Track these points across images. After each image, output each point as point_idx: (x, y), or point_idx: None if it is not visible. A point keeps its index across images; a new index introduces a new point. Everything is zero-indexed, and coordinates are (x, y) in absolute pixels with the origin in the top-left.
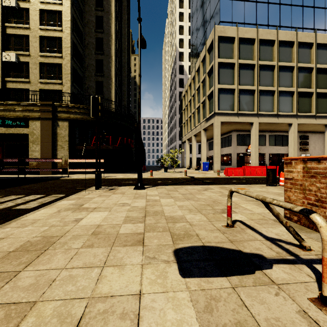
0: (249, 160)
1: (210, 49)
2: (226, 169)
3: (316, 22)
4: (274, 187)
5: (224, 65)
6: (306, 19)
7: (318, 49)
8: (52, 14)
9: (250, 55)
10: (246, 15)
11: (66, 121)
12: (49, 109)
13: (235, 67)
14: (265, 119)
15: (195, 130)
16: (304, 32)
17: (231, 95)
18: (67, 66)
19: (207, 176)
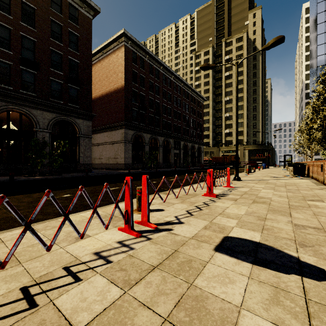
0: None
1: None
2: None
3: None
4: None
5: None
6: None
7: None
8: (239, 114)
9: None
10: None
11: (247, 150)
12: (242, 147)
13: None
14: None
15: None
16: None
17: None
18: (245, 131)
19: None
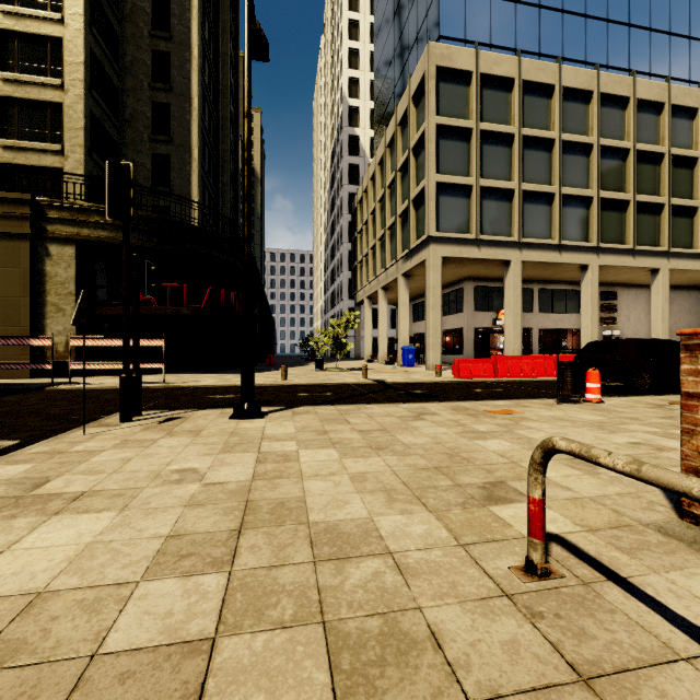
0: (497, 343)
1: (419, 96)
2: (457, 364)
3: (632, 57)
4: (578, 407)
5: (449, 132)
6: (615, 49)
7: (639, 111)
8: None
9: (503, 115)
10: (494, 27)
11: (69, 244)
12: (24, 211)
13: (472, 137)
14: (536, 255)
15: (386, 275)
16: (612, 74)
17: (465, 199)
18: (75, 109)
19: (415, 378)
